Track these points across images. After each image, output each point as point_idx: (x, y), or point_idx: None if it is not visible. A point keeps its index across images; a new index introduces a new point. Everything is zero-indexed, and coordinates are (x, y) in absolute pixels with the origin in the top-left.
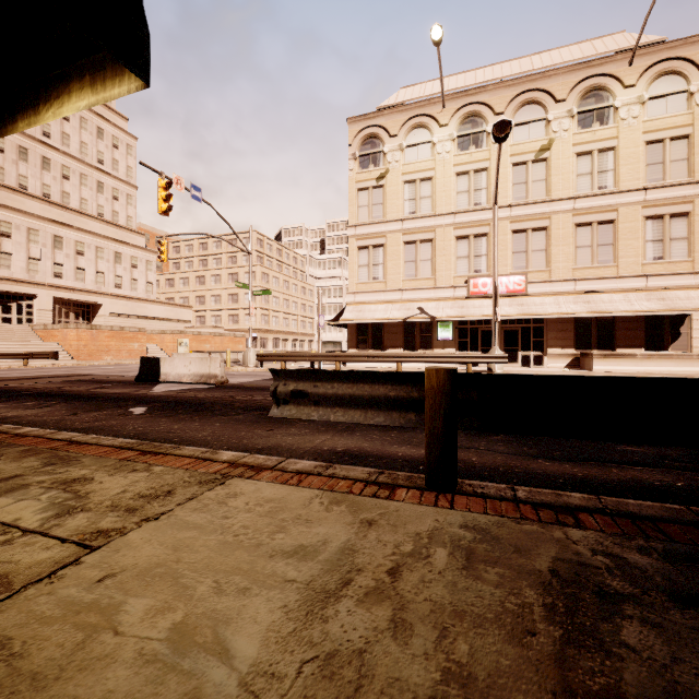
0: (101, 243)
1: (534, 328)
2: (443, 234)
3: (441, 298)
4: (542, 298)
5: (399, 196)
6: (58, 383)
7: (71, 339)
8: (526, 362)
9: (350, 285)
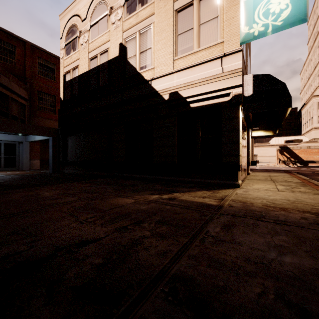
0: None
1: None
2: None
3: None
4: None
5: None
6: None
7: None
8: None
9: None
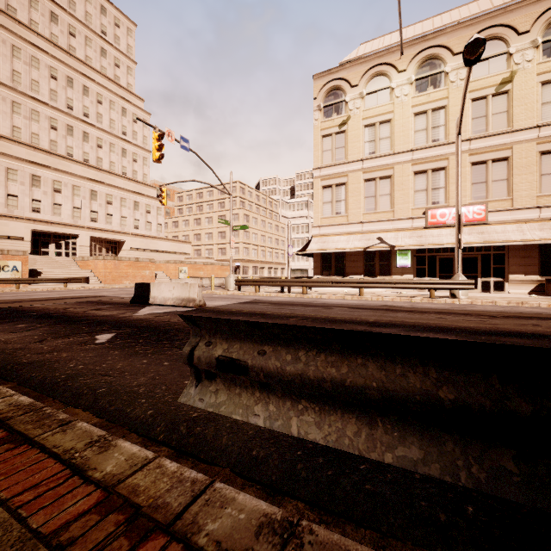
0: (124, 194)
1: (494, 255)
2: (402, 170)
3: (400, 229)
4: (503, 226)
5: (359, 138)
6: (69, 304)
7: (100, 267)
8: (486, 287)
9: (315, 220)
